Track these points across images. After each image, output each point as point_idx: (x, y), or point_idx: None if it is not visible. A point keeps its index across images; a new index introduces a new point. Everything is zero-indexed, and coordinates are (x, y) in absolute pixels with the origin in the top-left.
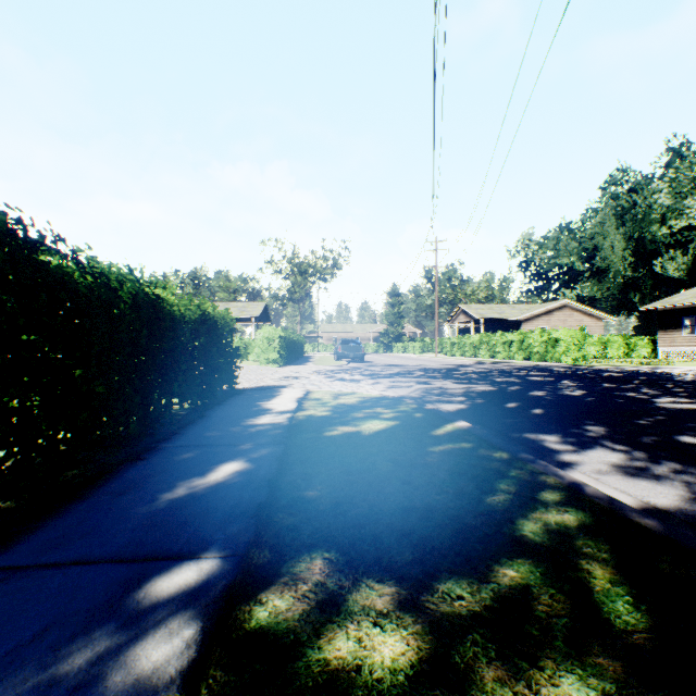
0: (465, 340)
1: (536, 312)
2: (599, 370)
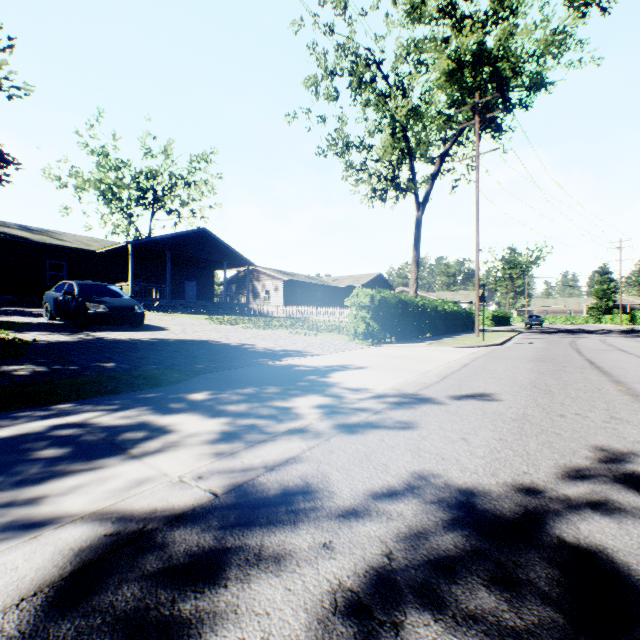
0: None
1: None
2: None
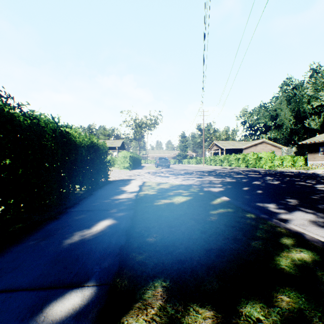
0: (217, 158)
1: (250, 145)
2: (282, 171)
